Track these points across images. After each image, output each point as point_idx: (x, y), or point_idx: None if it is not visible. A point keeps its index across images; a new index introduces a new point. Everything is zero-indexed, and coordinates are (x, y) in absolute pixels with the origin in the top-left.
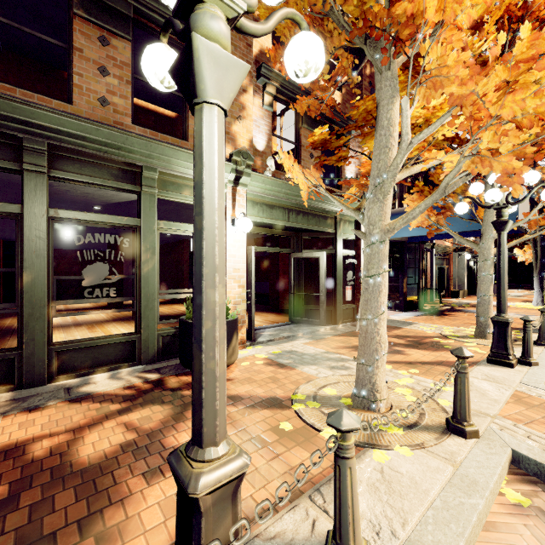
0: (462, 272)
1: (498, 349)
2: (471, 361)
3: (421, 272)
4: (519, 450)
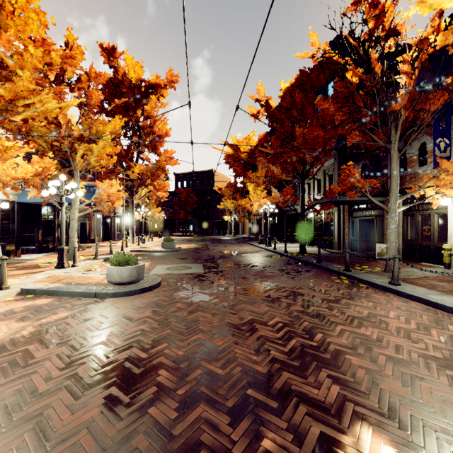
0: (100, 226)
1: (60, 261)
2: (48, 270)
3: (58, 226)
4: (23, 288)
